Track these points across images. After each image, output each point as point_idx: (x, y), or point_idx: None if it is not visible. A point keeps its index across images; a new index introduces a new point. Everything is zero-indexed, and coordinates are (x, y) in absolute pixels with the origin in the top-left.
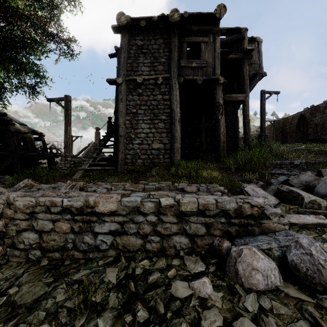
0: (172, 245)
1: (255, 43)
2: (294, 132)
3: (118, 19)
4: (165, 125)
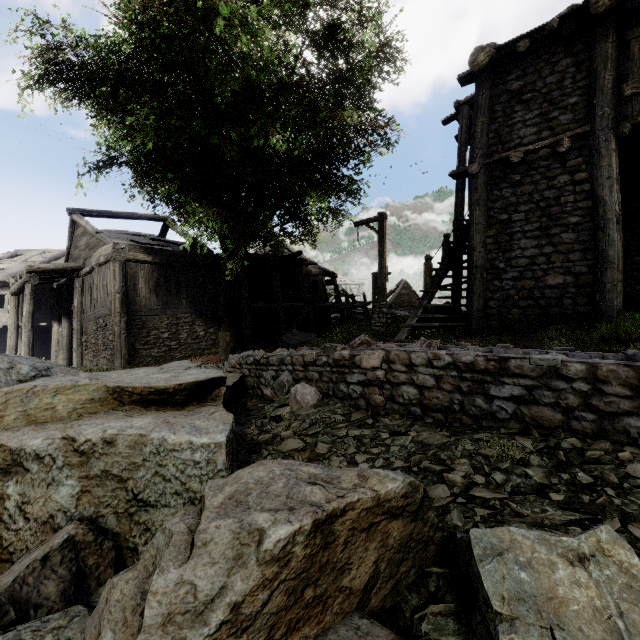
0: (621, 429)
1: None
2: None
3: (472, 62)
4: (577, 236)
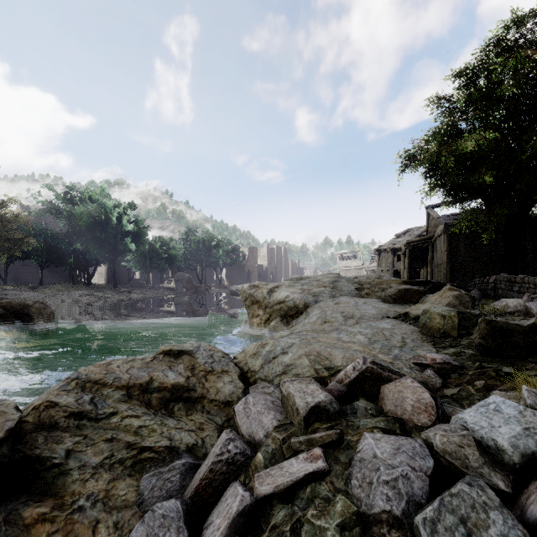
0: None
1: None
2: None
3: None
4: None
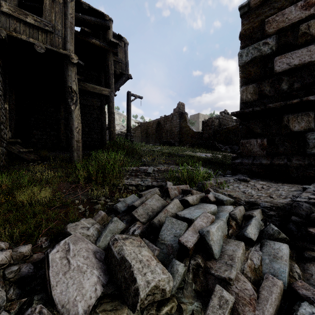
0: None
1: (122, 42)
2: (154, 134)
3: None
4: None
